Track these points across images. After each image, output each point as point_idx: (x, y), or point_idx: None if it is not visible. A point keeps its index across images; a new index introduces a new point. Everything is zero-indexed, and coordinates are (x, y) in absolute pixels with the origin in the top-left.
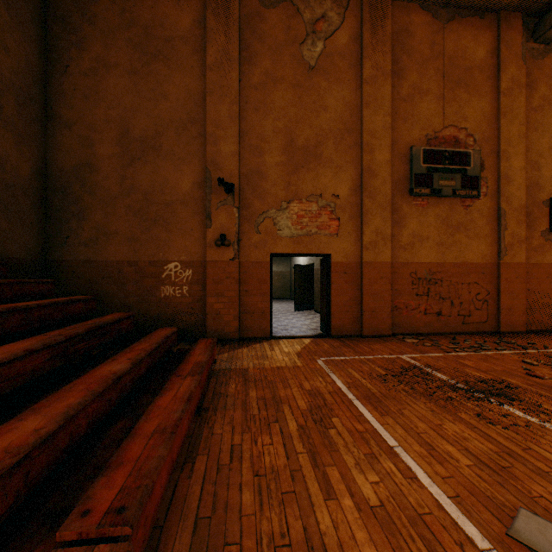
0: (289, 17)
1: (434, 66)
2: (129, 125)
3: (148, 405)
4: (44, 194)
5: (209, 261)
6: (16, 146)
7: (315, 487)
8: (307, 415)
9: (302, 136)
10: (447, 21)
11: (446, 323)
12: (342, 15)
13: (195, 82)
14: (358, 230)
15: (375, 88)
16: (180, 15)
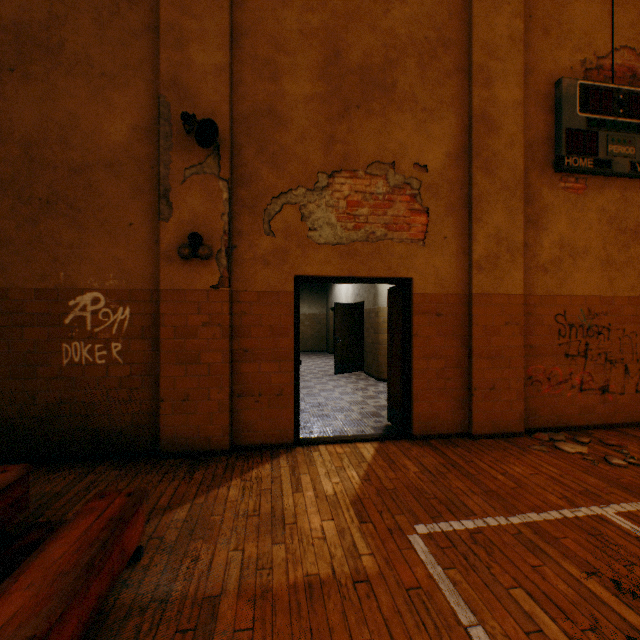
0: None
1: None
2: None
3: None
4: None
5: (165, 290)
6: None
7: None
8: None
9: (357, 47)
10: None
11: (616, 405)
12: None
13: None
14: (462, 234)
15: None
16: None
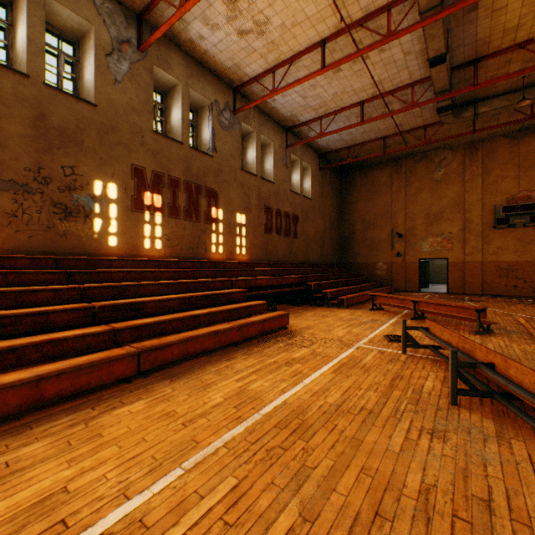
0: (427, 164)
1: (511, 163)
2: (365, 217)
3: None
4: (340, 243)
5: (392, 262)
6: (336, 232)
7: None
8: None
9: (433, 210)
10: (520, 138)
11: (520, 291)
12: (454, 155)
13: (387, 198)
14: (462, 247)
15: (471, 183)
16: (382, 176)
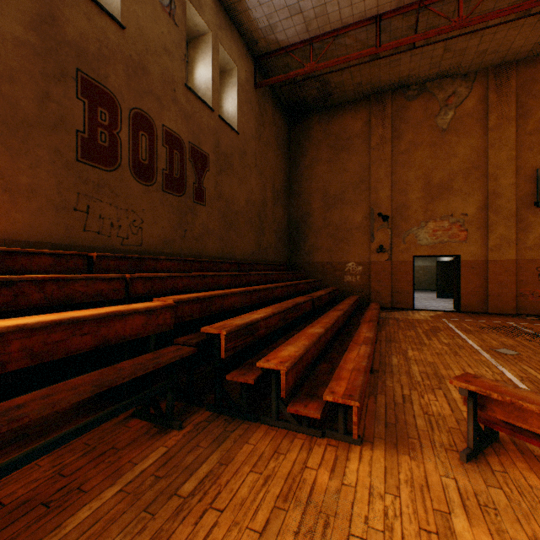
0: (426, 102)
1: None
2: (327, 190)
3: (360, 316)
4: (289, 230)
5: (372, 261)
6: (283, 212)
7: (425, 339)
8: (428, 330)
9: (436, 178)
10: None
11: None
12: (469, 87)
13: (363, 158)
14: (484, 237)
15: (499, 132)
16: (355, 122)
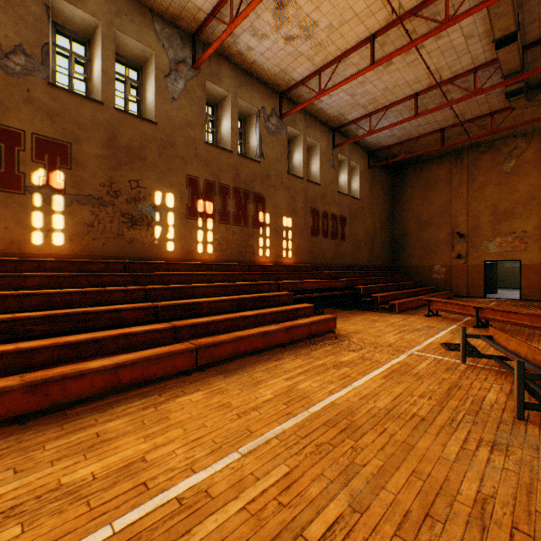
0: (493, 155)
1: None
2: (419, 217)
3: None
4: (392, 244)
5: (452, 265)
6: (387, 233)
7: None
8: None
9: (501, 207)
10: None
11: None
12: (528, 143)
13: (446, 195)
14: (539, 247)
15: None
16: (440, 171)
